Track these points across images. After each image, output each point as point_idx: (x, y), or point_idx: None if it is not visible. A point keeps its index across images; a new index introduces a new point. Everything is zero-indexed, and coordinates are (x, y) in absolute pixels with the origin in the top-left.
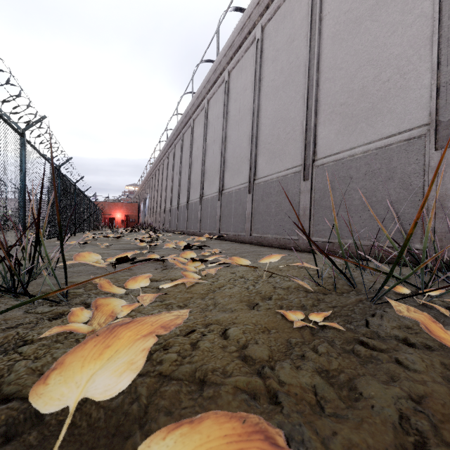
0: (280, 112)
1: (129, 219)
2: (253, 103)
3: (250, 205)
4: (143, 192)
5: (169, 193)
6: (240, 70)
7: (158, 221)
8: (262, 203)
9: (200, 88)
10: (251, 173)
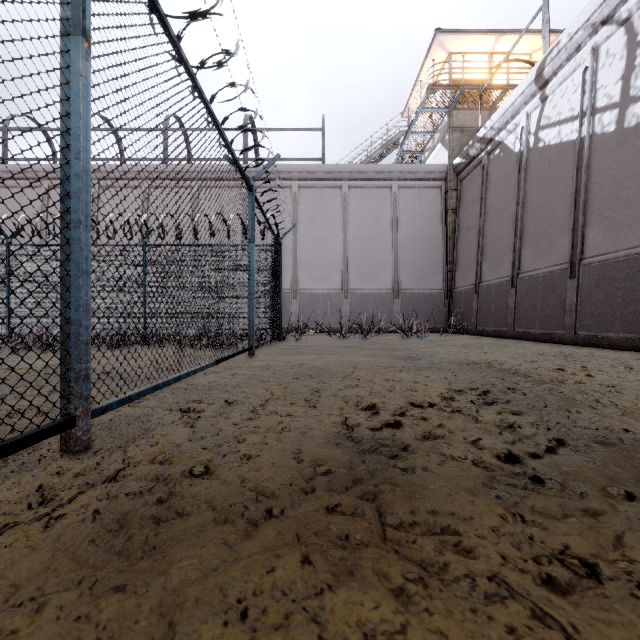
0: None
1: None
2: None
3: None
4: None
5: None
6: None
7: None
8: None
9: None
10: None
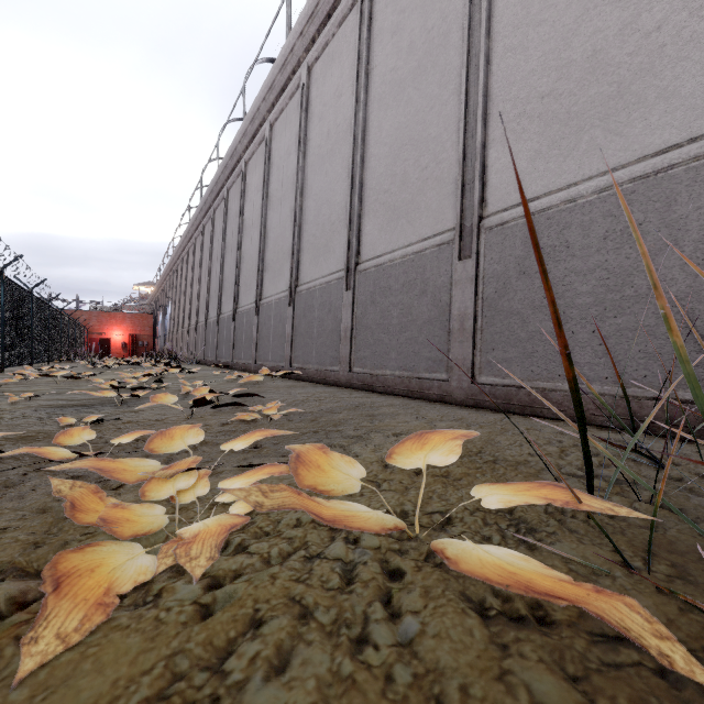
0: (408, 129)
1: (136, 341)
2: (354, 118)
3: (349, 313)
4: (162, 295)
5: (203, 294)
6: (330, 61)
7: (186, 344)
8: (373, 308)
9: (256, 101)
10: (350, 251)
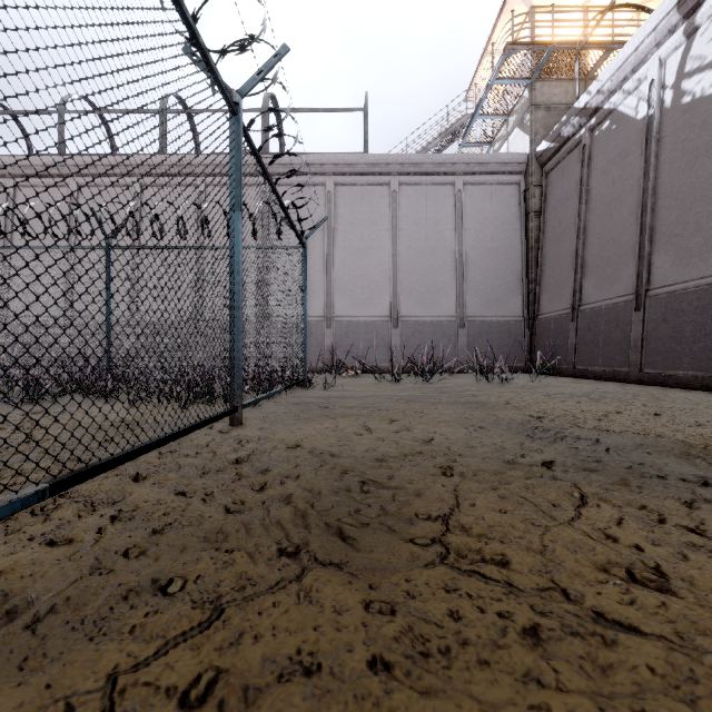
0: None
1: None
2: None
3: None
4: None
5: None
6: None
7: None
8: None
9: None
10: None
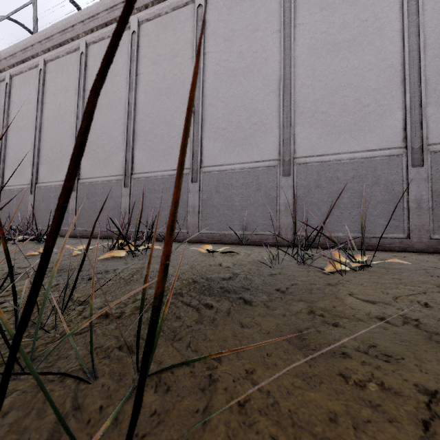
0: None
1: None
2: None
3: None
4: None
5: None
6: None
7: None
8: None
9: None
10: None
